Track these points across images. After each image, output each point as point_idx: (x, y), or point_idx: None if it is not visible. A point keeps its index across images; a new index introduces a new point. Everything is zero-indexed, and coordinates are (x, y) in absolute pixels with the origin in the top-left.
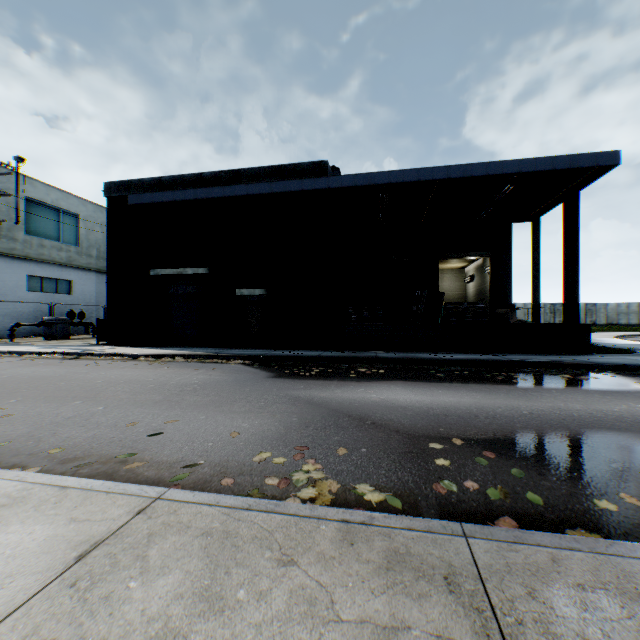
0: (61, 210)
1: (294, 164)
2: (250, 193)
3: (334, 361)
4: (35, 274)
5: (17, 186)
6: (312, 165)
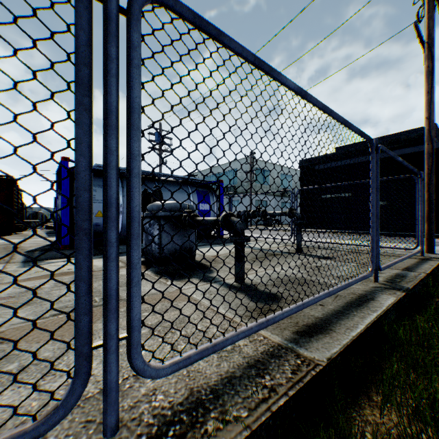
0: (264, 170)
1: (405, 136)
2: (380, 157)
3: (437, 237)
4: (256, 199)
5: (252, 164)
6: (418, 135)
